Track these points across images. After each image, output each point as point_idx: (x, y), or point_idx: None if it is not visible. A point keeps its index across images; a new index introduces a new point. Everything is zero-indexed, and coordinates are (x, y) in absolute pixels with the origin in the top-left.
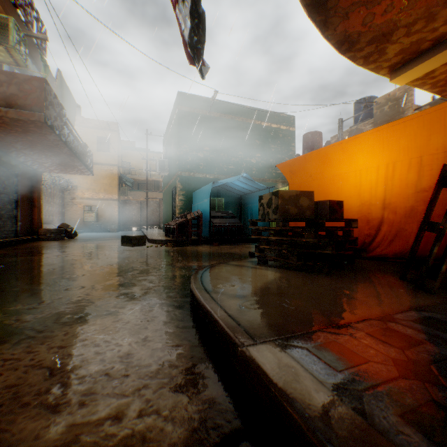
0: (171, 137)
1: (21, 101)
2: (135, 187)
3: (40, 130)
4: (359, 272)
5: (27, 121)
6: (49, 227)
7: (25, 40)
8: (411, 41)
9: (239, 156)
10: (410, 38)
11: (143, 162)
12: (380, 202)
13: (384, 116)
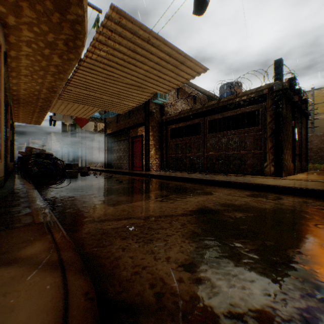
0: None
1: None
2: None
3: None
4: None
5: None
6: None
7: None
8: None
9: None
10: None
11: None
12: None
13: None
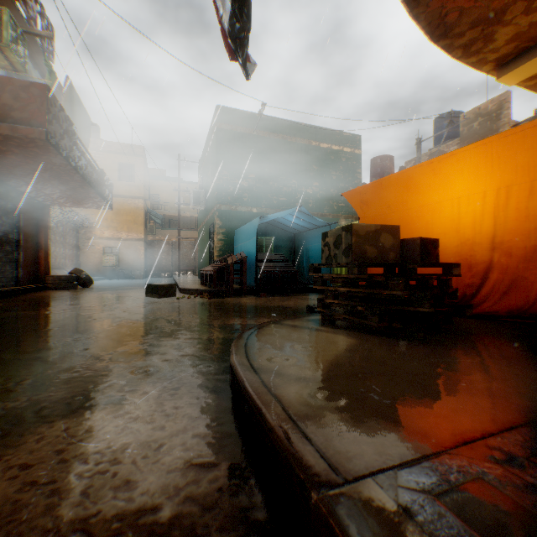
0: (208, 163)
1: (16, 114)
2: (166, 225)
3: (42, 151)
4: (464, 337)
5: (25, 140)
6: (60, 273)
7: (24, 38)
8: (530, 21)
9: (292, 185)
10: (529, 17)
11: (175, 194)
12: (488, 240)
13: (473, 136)
